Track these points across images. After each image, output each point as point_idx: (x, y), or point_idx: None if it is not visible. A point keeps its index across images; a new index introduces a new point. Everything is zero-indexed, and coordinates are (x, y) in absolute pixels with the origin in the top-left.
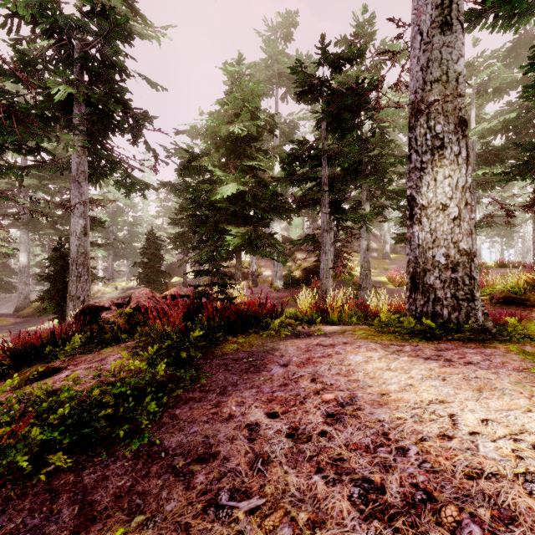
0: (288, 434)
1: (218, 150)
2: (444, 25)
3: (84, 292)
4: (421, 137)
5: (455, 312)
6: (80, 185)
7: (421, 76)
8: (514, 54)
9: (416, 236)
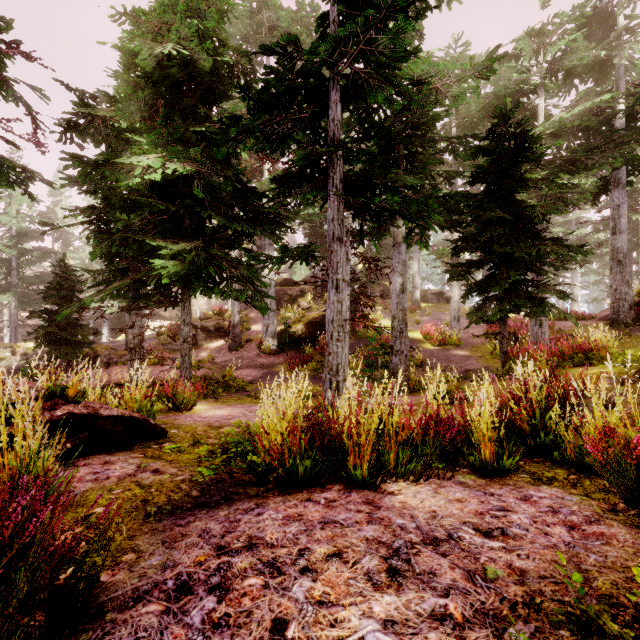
0: None
1: (148, 107)
2: None
3: None
4: None
5: None
6: None
7: None
8: (586, 33)
9: None
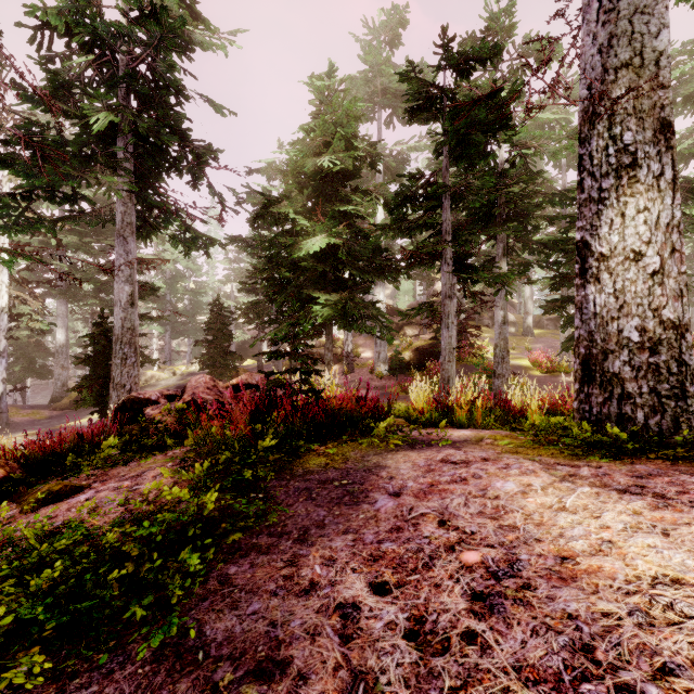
0: (408, 631)
1: (302, 192)
2: None
3: (131, 378)
4: (600, 152)
5: (655, 415)
6: (126, 242)
7: (600, 61)
8: None
9: (591, 301)
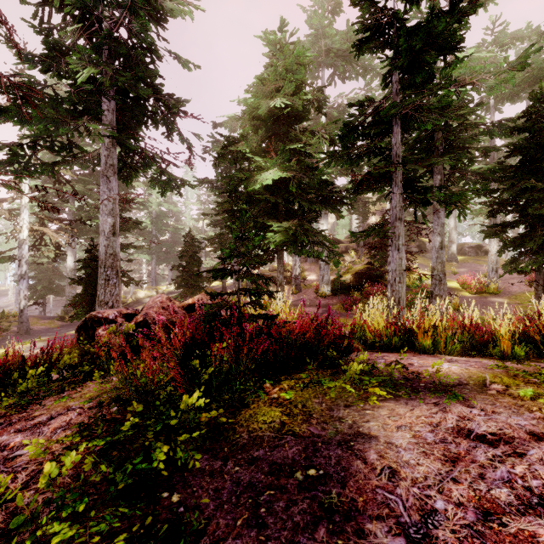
0: None
1: (257, 135)
2: None
3: (113, 296)
4: None
5: None
6: (109, 181)
7: None
8: None
9: None
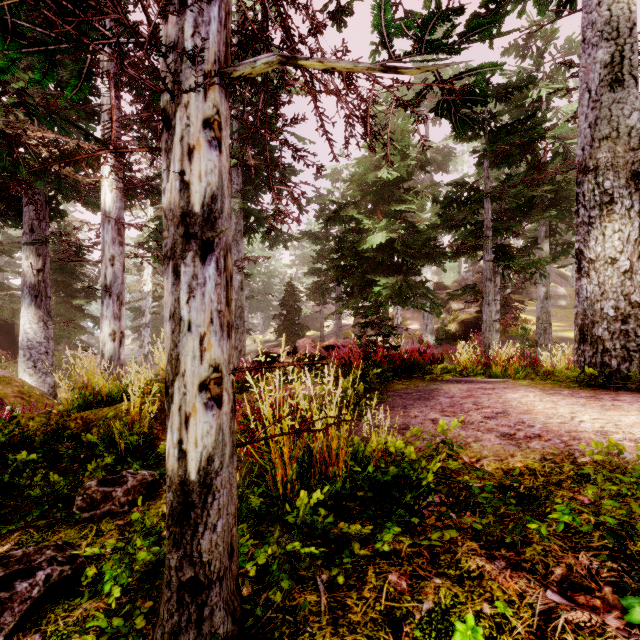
0: (458, 421)
1: (364, 196)
2: (614, 82)
3: (241, 342)
4: (589, 193)
5: (625, 363)
6: (238, 244)
7: (589, 133)
8: None
9: (584, 289)
